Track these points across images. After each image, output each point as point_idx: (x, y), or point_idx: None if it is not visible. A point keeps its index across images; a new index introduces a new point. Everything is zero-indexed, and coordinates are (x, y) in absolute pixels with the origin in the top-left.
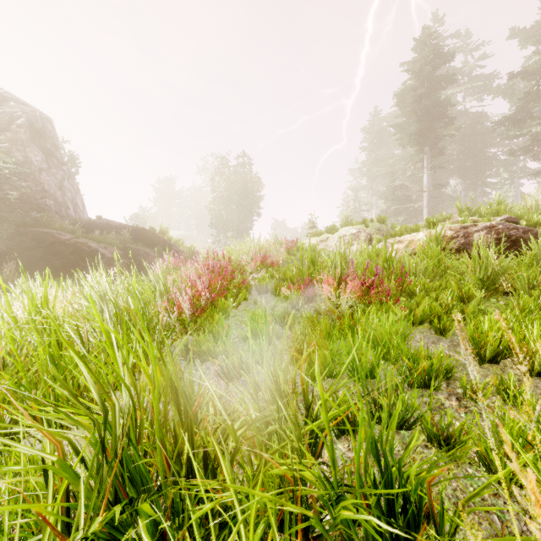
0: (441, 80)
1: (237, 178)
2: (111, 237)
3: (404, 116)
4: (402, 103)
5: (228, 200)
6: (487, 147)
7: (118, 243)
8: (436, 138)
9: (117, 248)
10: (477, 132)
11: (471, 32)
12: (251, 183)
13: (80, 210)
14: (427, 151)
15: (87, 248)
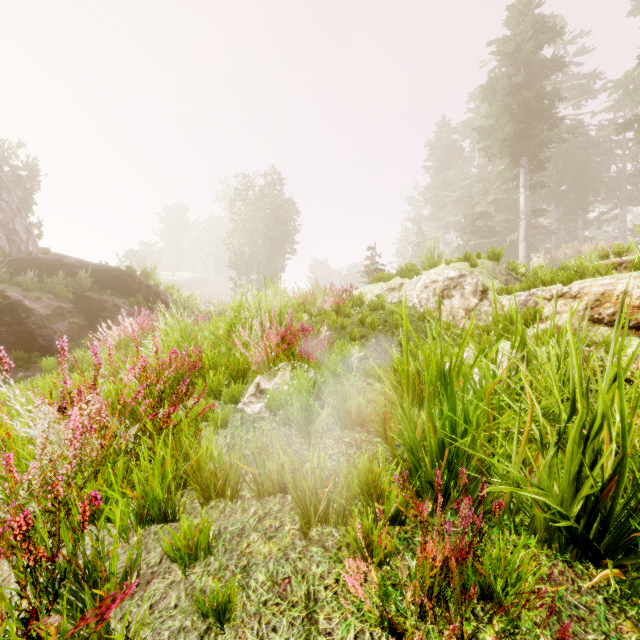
0: (545, 65)
1: (264, 203)
2: (55, 282)
3: (493, 114)
4: (489, 98)
5: (252, 232)
6: (590, 165)
7: (64, 290)
8: (539, 144)
9: (64, 298)
10: (577, 145)
11: (565, 20)
12: (283, 209)
13: (21, 239)
14: (524, 164)
15: (2, 299)
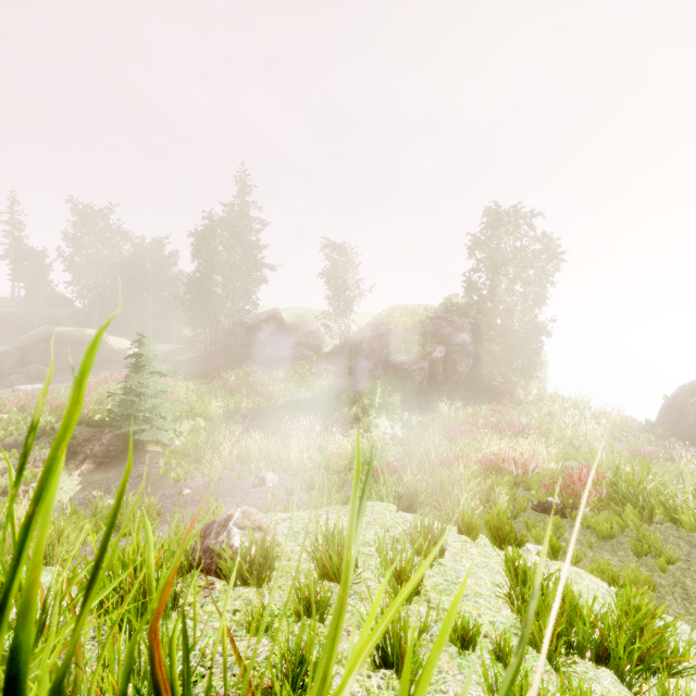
0: None
1: None
2: None
3: None
4: None
5: None
6: None
7: None
8: None
9: None
10: None
11: None
12: None
13: None
14: None
15: None
